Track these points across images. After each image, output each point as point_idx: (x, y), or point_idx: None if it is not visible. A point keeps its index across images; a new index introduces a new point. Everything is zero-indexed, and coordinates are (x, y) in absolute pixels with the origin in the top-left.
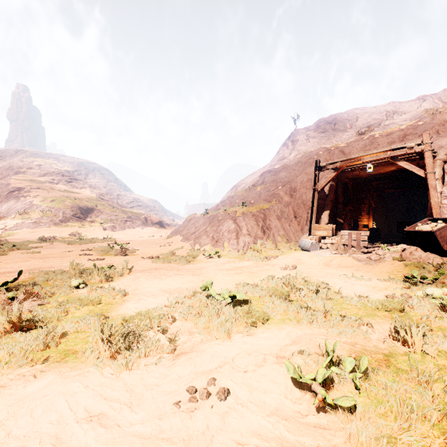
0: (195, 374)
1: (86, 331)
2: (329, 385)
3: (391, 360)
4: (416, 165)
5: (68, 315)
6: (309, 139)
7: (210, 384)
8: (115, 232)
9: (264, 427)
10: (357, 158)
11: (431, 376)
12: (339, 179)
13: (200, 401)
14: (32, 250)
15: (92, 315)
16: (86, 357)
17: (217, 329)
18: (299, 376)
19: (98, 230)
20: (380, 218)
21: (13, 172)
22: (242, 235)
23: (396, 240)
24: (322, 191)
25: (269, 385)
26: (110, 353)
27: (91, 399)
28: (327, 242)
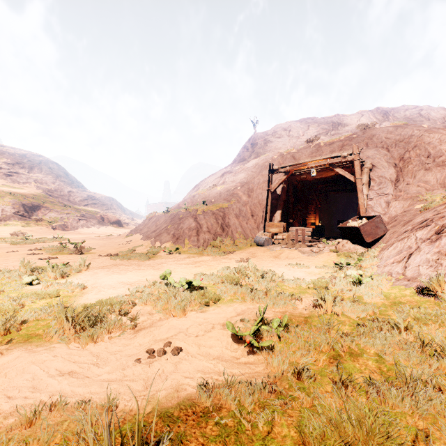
0: (154, 341)
1: (46, 319)
2: (260, 339)
3: (309, 320)
4: (350, 171)
5: (25, 307)
6: (267, 143)
7: (166, 346)
8: (67, 232)
9: (207, 367)
10: (303, 163)
11: (330, 326)
12: (289, 181)
13: (157, 358)
14: None
15: (51, 305)
16: (51, 337)
17: (174, 309)
18: (236, 332)
19: (46, 230)
20: (326, 217)
21: None
22: (202, 232)
23: (337, 236)
24: (275, 191)
25: (214, 342)
26: (74, 332)
27: (61, 363)
28: (278, 237)
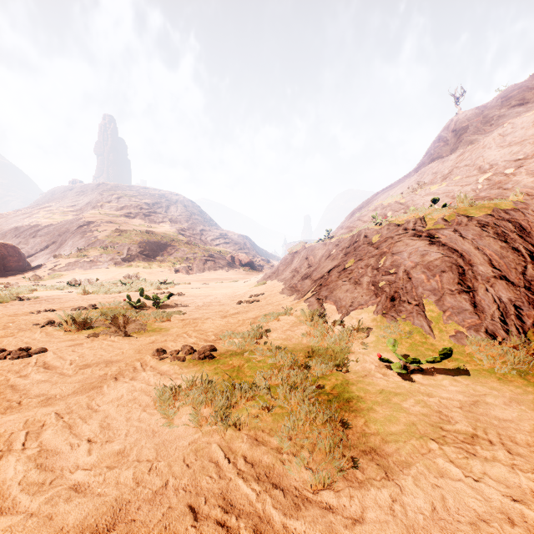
0: None
1: None
2: None
3: None
4: None
5: None
6: (490, 121)
7: None
8: (189, 276)
9: None
10: None
11: None
12: None
13: None
14: (1, 304)
15: None
16: None
17: None
18: None
19: (168, 272)
20: None
21: (91, 207)
22: (482, 281)
23: None
24: None
25: None
26: None
27: None
28: None
